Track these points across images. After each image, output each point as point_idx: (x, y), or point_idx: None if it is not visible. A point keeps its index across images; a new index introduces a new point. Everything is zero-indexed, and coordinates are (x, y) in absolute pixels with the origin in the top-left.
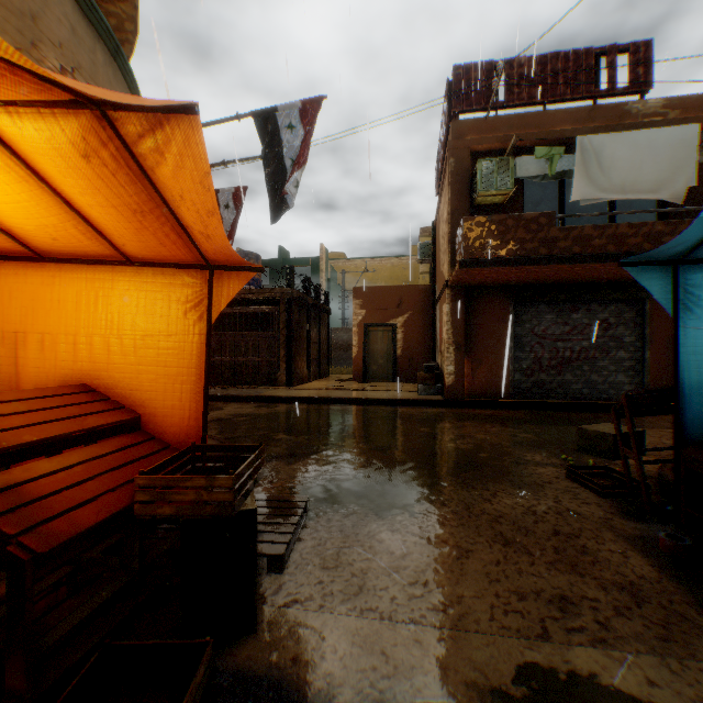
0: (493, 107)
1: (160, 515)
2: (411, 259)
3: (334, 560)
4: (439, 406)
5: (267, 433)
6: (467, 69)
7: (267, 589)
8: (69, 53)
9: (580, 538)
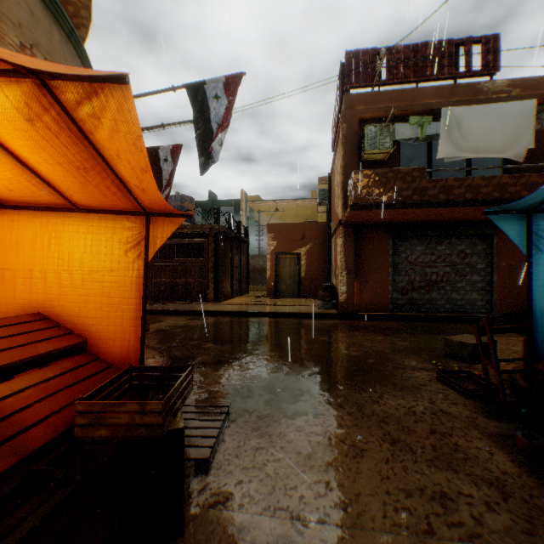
0: (377, 84)
1: (98, 436)
2: (311, 201)
3: (251, 460)
4: (335, 318)
5: (198, 342)
6: (356, 54)
7: (194, 490)
8: (28, 32)
9: (452, 436)
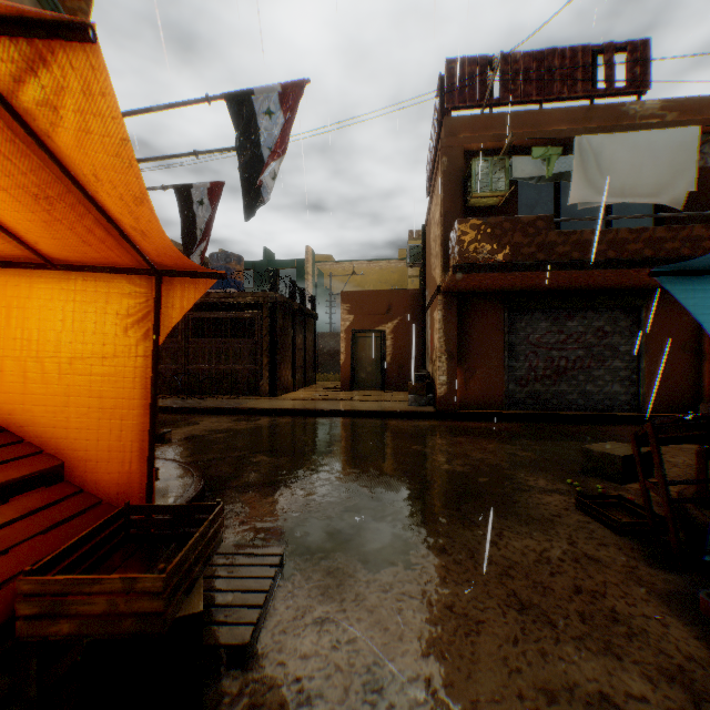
0: (488, 104)
1: (57, 634)
2: (400, 263)
3: (314, 643)
4: (431, 419)
5: (244, 454)
6: (460, 63)
7: (224, 697)
8: None
9: (607, 597)
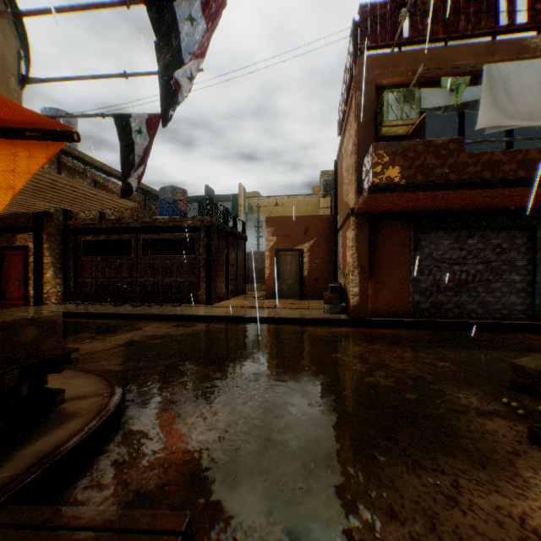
0: (397, 43)
1: None
2: (313, 197)
3: None
4: (345, 325)
5: (174, 362)
6: (372, 8)
7: None
8: None
9: None
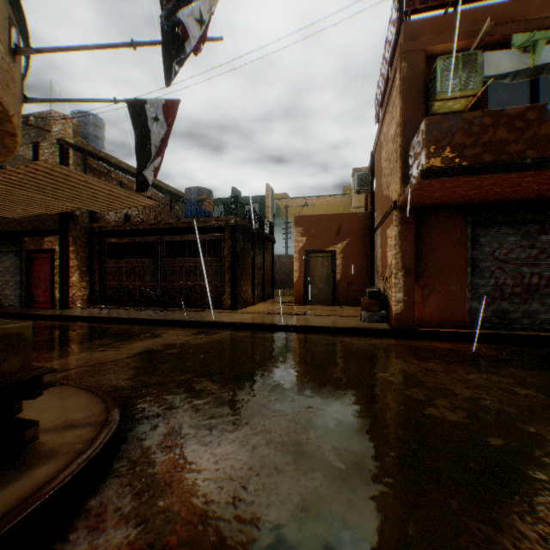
0: (453, 1)
1: None
2: (344, 197)
3: None
4: (387, 336)
5: (189, 377)
6: None
7: None
8: None
9: None
